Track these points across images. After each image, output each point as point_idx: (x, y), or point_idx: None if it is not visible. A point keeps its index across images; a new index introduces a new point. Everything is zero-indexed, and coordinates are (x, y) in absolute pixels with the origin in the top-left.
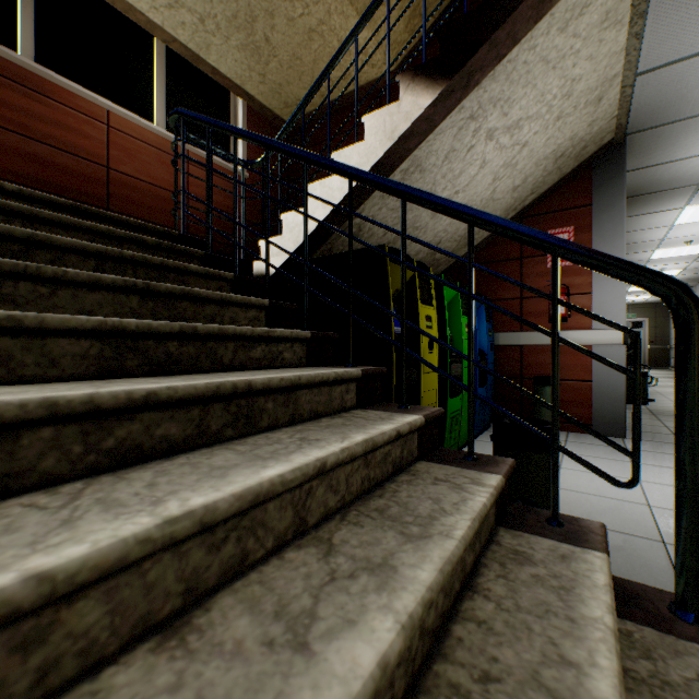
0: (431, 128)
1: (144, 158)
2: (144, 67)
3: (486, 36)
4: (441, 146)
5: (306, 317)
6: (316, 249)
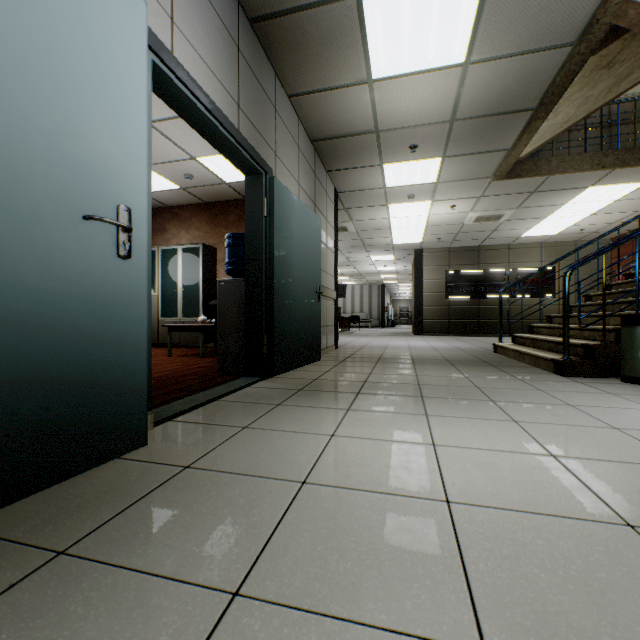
0: None
1: None
2: None
3: None
4: None
5: None
6: None
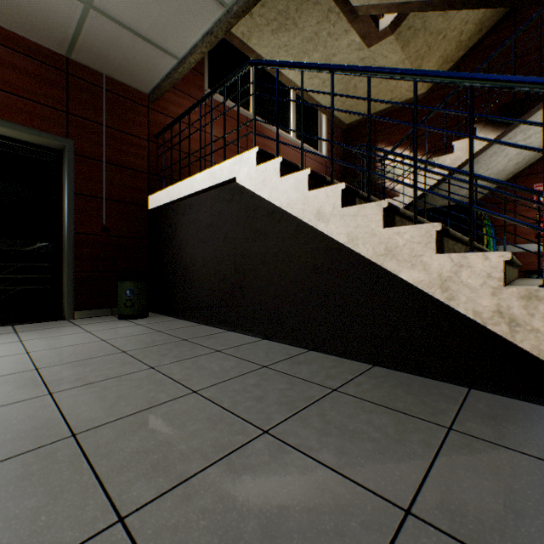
0: (490, 146)
1: (290, 157)
2: (287, 108)
3: (526, 111)
4: (490, 152)
5: None
6: None
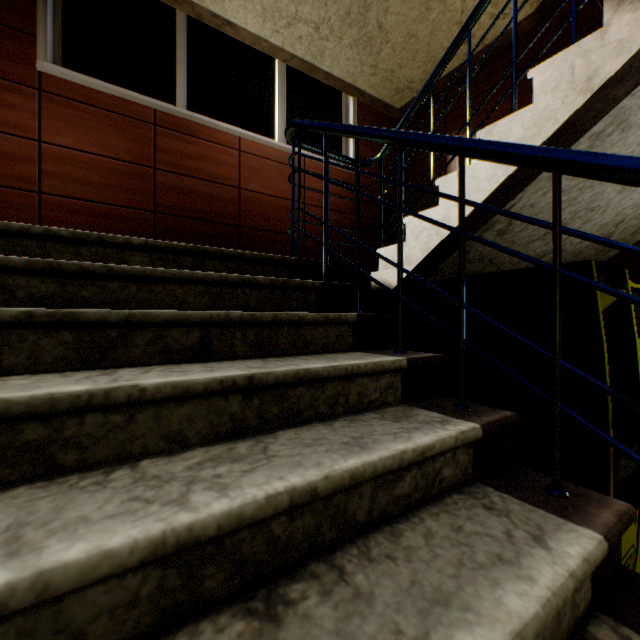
0: None
1: (267, 174)
2: (268, 90)
3: None
4: None
5: (462, 385)
6: (447, 255)
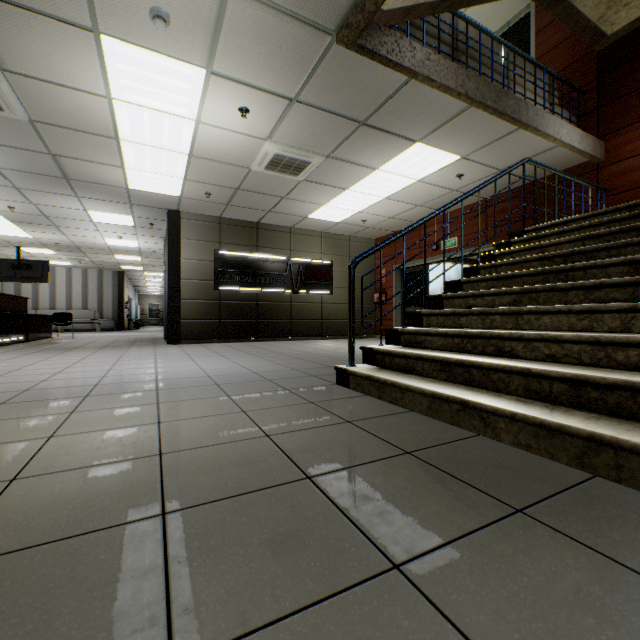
0: None
1: None
2: None
3: None
4: None
5: None
6: None
